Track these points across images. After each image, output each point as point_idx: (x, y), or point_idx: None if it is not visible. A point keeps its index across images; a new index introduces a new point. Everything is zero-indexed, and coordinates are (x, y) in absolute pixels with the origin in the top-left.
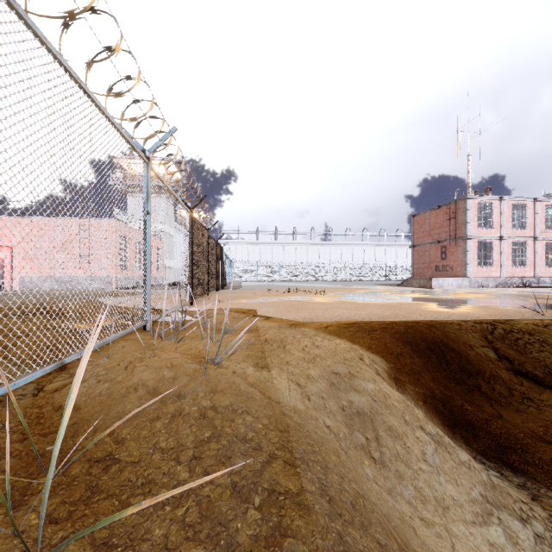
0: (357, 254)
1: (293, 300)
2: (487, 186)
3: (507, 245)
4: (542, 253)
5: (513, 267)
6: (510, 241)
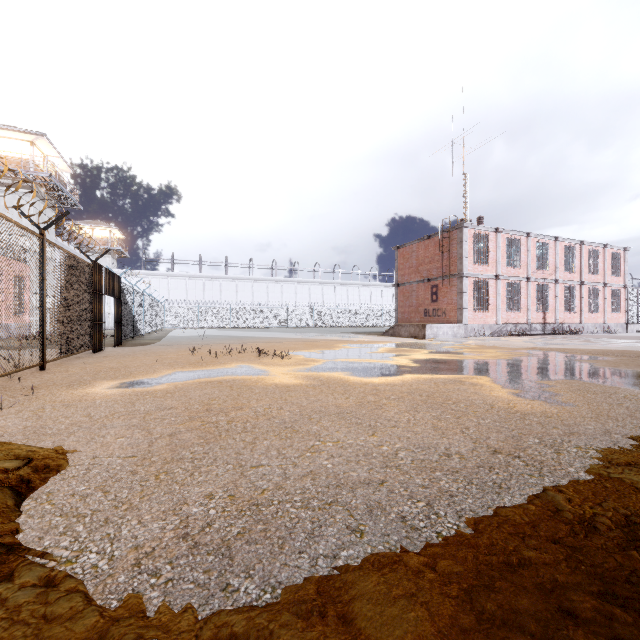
0: (328, 294)
1: (223, 380)
2: (480, 216)
3: (502, 286)
4: (533, 296)
5: (508, 312)
6: (505, 281)
